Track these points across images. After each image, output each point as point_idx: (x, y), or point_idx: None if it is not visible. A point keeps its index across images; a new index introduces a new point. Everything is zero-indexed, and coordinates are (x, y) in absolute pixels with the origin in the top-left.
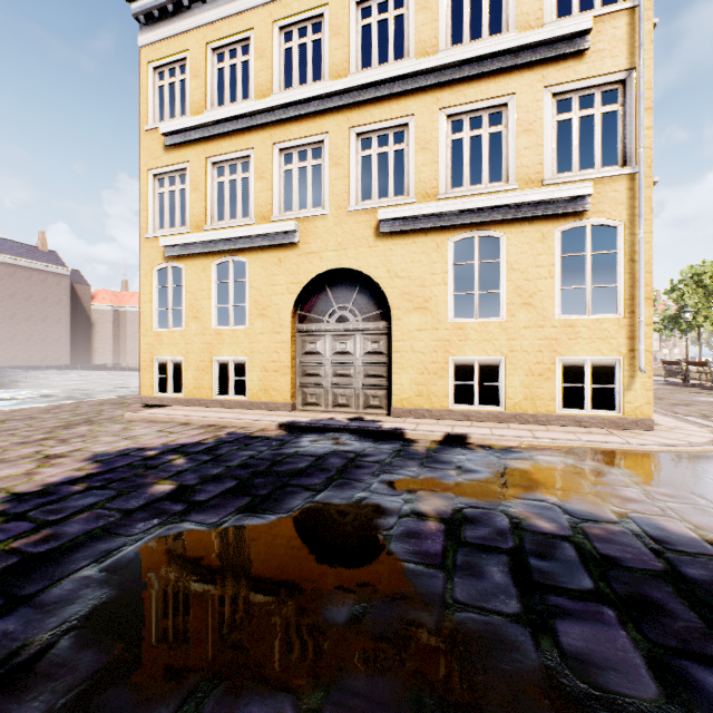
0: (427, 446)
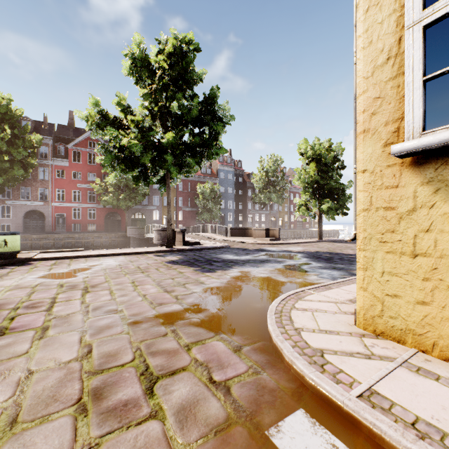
0: None
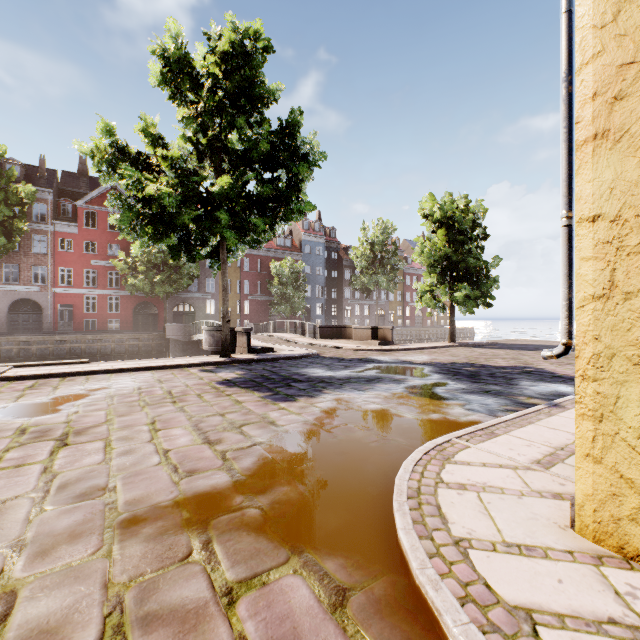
0: (528, 400)
